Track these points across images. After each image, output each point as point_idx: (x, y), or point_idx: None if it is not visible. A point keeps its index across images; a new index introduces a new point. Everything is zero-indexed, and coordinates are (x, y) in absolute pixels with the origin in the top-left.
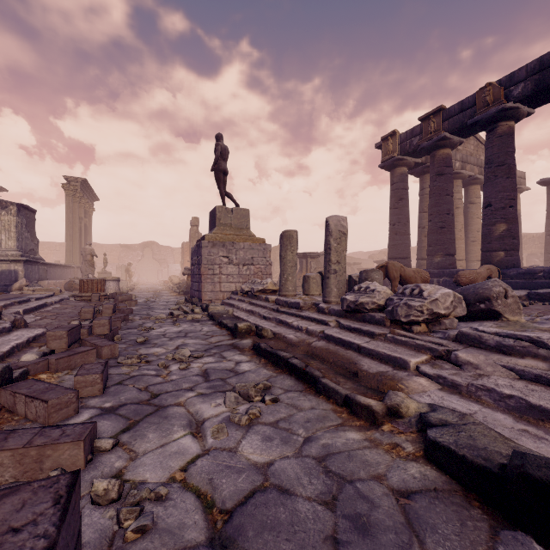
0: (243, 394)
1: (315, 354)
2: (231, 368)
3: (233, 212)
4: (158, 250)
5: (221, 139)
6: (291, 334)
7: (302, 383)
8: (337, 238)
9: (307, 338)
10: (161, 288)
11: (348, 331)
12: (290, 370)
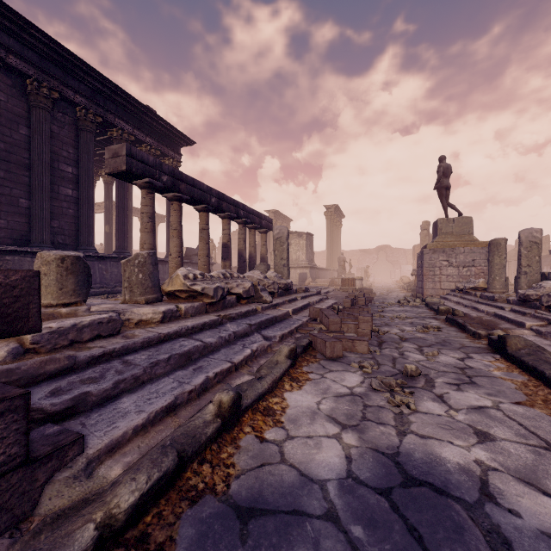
0: (425, 327)
1: (481, 322)
2: (426, 323)
3: (454, 222)
4: (391, 252)
5: (443, 160)
6: (475, 314)
7: (459, 330)
8: (527, 247)
9: (483, 316)
10: (393, 287)
11: (513, 312)
12: (458, 326)
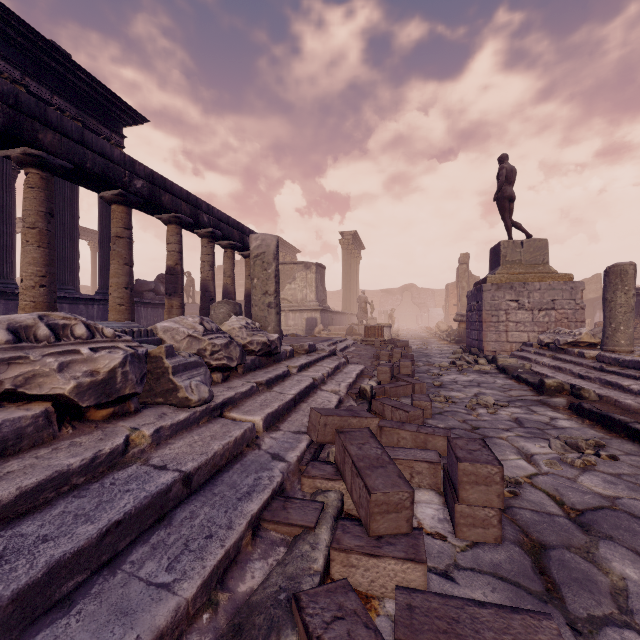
0: (570, 443)
1: None
2: (546, 421)
3: (523, 246)
4: (417, 293)
5: (505, 160)
6: (628, 399)
7: None
8: None
9: None
10: (426, 335)
11: None
12: (631, 436)
